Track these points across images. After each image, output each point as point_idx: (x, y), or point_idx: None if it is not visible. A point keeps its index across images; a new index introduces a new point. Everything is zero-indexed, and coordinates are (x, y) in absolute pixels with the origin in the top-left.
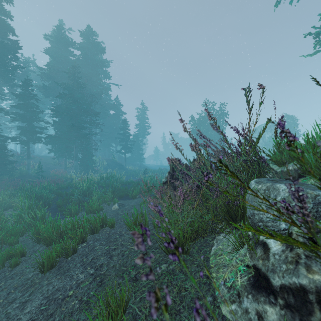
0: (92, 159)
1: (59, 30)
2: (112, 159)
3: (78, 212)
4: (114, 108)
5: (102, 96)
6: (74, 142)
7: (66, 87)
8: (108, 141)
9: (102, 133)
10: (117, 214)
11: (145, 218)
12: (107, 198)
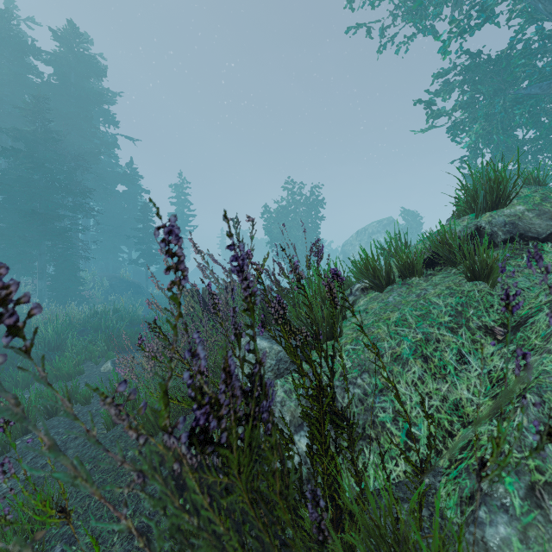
0: (77, 277)
1: (5, 20)
2: (121, 276)
3: (32, 381)
4: (124, 181)
5: (98, 158)
6: (38, 243)
7: (20, 135)
8: (113, 241)
9: (100, 226)
10: (105, 381)
11: (130, 385)
12: (96, 352)
